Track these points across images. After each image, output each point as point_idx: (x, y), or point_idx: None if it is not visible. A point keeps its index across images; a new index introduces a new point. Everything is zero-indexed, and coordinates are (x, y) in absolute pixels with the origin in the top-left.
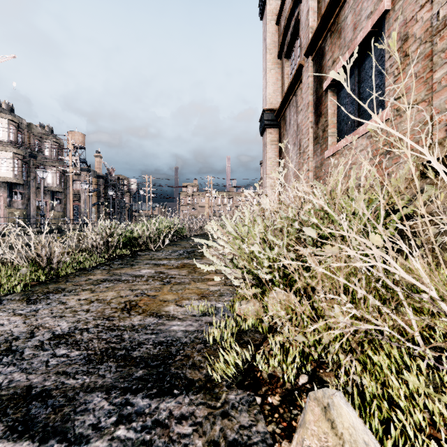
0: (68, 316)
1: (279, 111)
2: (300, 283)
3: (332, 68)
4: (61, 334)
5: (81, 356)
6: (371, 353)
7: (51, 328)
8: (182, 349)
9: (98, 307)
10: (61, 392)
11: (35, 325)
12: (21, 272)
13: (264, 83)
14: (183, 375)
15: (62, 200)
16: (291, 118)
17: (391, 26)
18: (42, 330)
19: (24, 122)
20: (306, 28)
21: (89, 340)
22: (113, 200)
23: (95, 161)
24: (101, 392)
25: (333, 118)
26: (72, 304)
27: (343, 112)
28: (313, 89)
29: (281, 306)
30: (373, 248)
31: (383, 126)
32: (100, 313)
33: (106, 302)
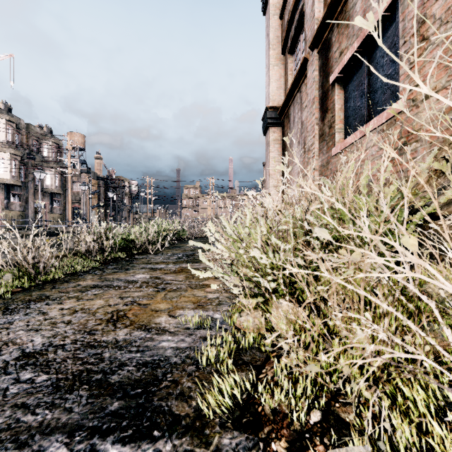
0: (45, 329)
1: (283, 109)
2: (312, 298)
3: (339, 60)
4: (32, 353)
5: (48, 382)
6: (401, 386)
7: (22, 344)
8: (170, 372)
9: (81, 318)
10: (12, 434)
11: (4, 341)
12: (4, 277)
13: (267, 80)
14: (167, 409)
15: (61, 202)
16: (295, 115)
17: (406, 8)
18: (11, 347)
19: (22, 122)
20: (311, 20)
21: (62, 360)
22: (114, 202)
23: (95, 163)
24: (62, 435)
25: (340, 113)
26: (53, 315)
27: (351, 107)
28: (318, 84)
29: (288, 323)
30: (407, 254)
31: (426, 90)
32: (82, 325)
33: (91, 311)
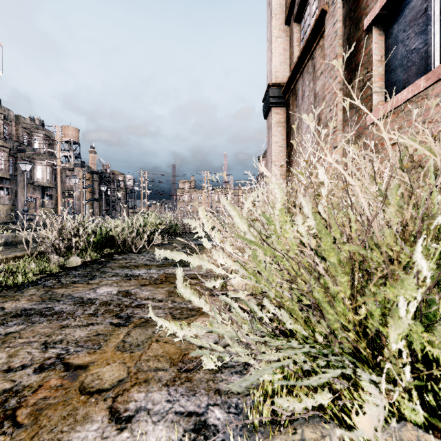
0: None
1: (288, 85)
2: None
3: None
4: None
5: None
6: None
7: None
8: None
9: None
10: None
11: None
12: None
13: (268, 56)
14: None
15: (53, 195)
16: (305, 89)
17: None
18: None
19: (11, 114)
20: None
21: None
22: (108, 197)
23: (89, 157)
24: None
25: (379, 67)
26: None
27: (399, 54)
28: (342, 38)
29: None
30: None
31: None
32: None
33: None
